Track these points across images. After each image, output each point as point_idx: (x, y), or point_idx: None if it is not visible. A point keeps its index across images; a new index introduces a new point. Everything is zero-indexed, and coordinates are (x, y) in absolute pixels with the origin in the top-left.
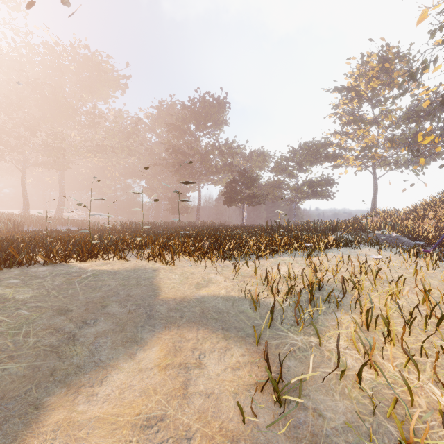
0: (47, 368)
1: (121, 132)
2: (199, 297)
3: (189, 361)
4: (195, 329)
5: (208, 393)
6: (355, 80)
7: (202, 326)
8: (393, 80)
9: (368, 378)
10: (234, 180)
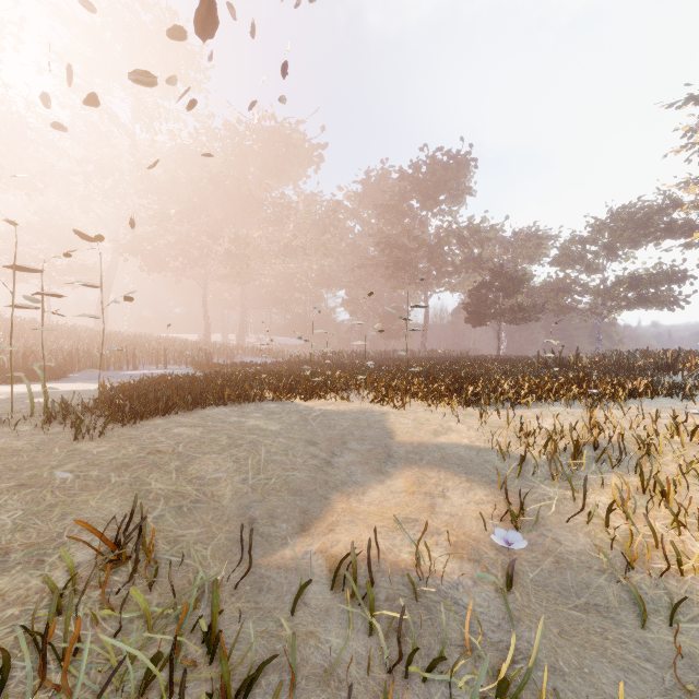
0: (321, 479)
1: (314, 225)
2: (438, 444)
3: (433, 492)
4: (437, 471)
5: (452, 515)
6: None
7: (444, 469)
8: None
9: (622, 528)
10: (483, 285)
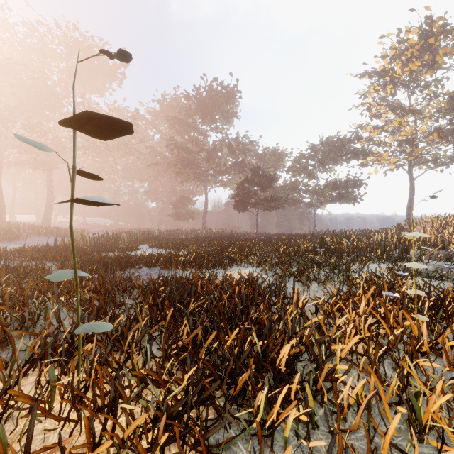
0: None
1: None
2: None
3: None
4: None
5: None
6: (390, 62)
7: None
8: (436, 60)
9: None
10: (246, 180)
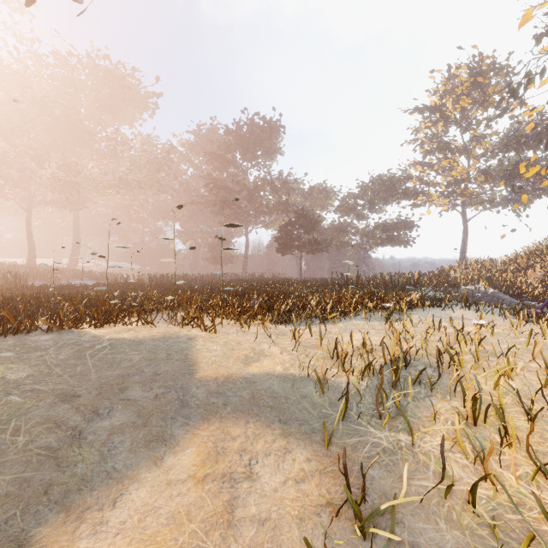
0: (40, 482)
1: (149, 163)
2: (248, 375)
3: (235, 469)
4: (244, 421)
5: (262, 518)
6: (440, 98)
7: (253, 417)
8: (487, 98)
9: (482, 495)
10: (289, 223)
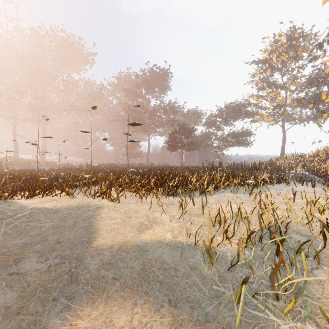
0: None
1: (89, 96)
2: (141, 243)
3: None
4: (131, 302)
5: None
6: (269, 55)
7: (141, 296)
8: (298, 54)
9: None
10: (175, 131)
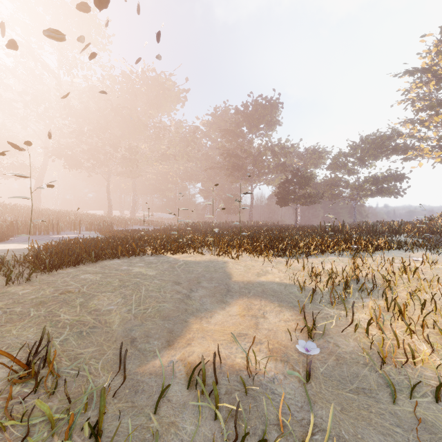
0: (182, 308)
1: (181, 141)
2: (260, 282)
3: (257, 314)
4: (259, 300)
5: (270, 329)
6: (432, 59)
7: (264, 299)
8: None
9: (376, 335)
10: (287, 181)
